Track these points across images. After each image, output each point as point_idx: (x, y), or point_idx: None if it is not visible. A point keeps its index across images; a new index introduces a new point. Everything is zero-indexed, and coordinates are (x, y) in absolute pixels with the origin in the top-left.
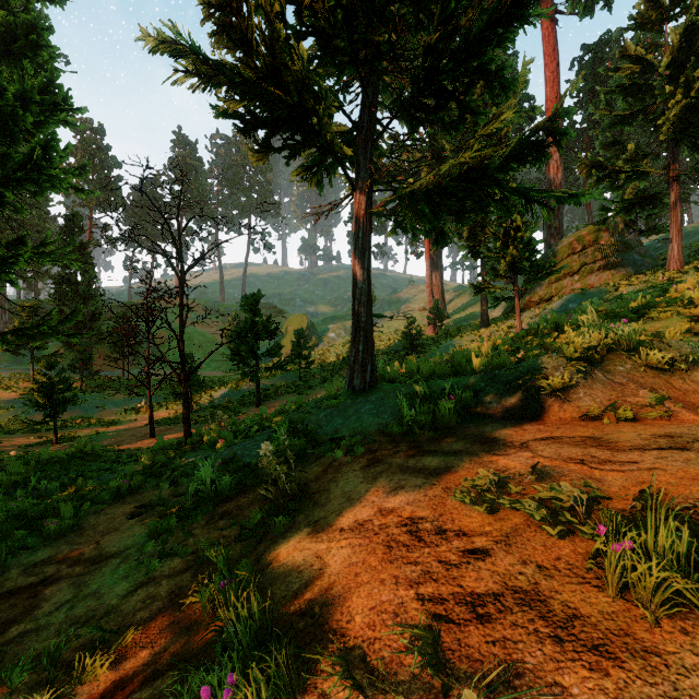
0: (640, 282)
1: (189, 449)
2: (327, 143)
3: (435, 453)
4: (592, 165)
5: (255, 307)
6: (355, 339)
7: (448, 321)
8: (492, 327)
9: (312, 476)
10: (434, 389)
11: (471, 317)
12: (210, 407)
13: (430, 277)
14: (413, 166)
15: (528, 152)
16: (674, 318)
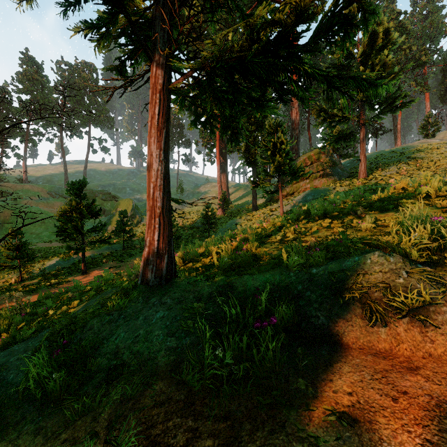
0: (346, 184)
1: None
2: None
3: None
4: (320, 110)
5: (81, 192)
6: (150, 226)
7: (231, 206)
8: (259, 210)
9: None
10: (240, 289)
11: (245, 204)
12: (40, 276)
13: (220, 177)
14: None
15: (337, 28)
16: (425, 209)
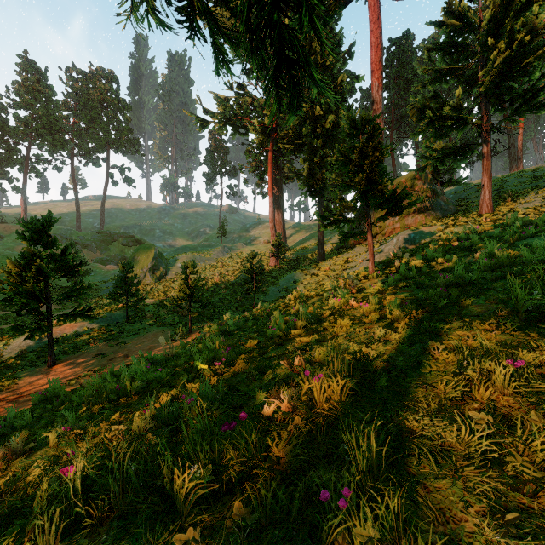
0: (465, 222)
1: None
2: None
3: None
4: (423, 109)
5: (48, 235)
6: None
7: (288, 253)
8: (328, 260)
9: None
10: None
11: (308, 250)
12: None
13: (273, 213)
14: (257, 109)
15: None
16: None
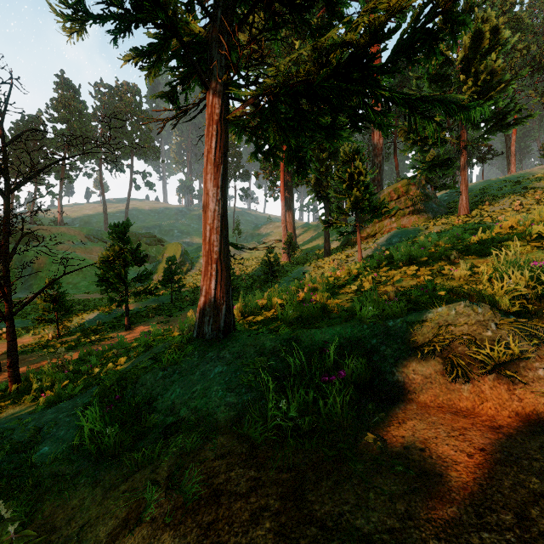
0: (443, 223)
1: (9, 402)
2: (168, 20)
3: (339, 543)
4: (409, 131)
5: (124, 235)
6: (206, 273)
7: (298, 251)
8: (333, 256)
9: (104, 537)
10: (306, 343)
11: (316, 248)
12: (78, 331)
13: (285, 215)
14: None
15: (420, 44)
16: (534, 253)
